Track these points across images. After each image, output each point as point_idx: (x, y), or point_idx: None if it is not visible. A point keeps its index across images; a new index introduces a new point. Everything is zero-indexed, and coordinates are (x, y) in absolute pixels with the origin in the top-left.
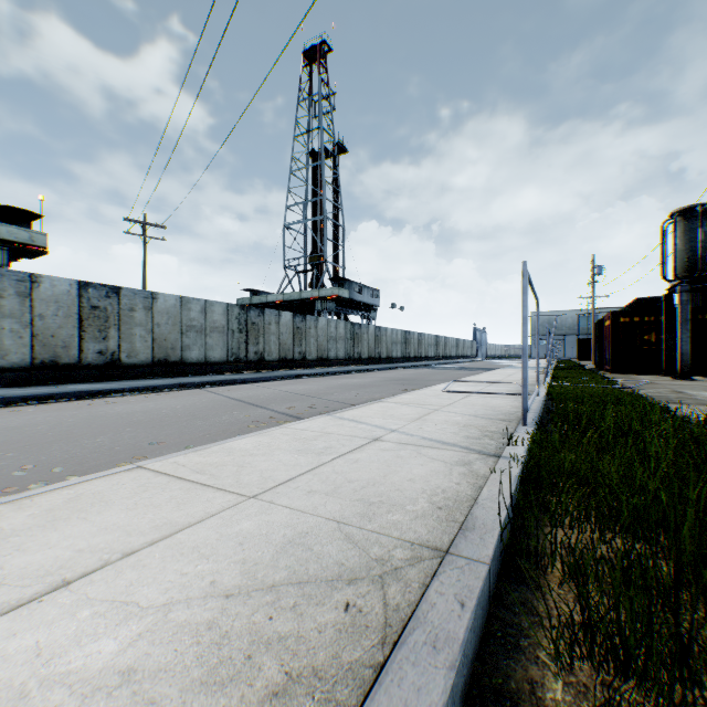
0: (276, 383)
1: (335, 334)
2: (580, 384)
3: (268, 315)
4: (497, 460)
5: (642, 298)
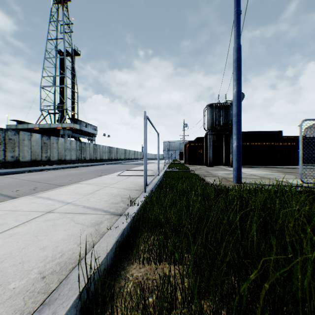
0: (23, 175)
1: (70, 147)
2: (177, 170)
3: (23, 135)
4: (119, 218)
5: (199, 137)
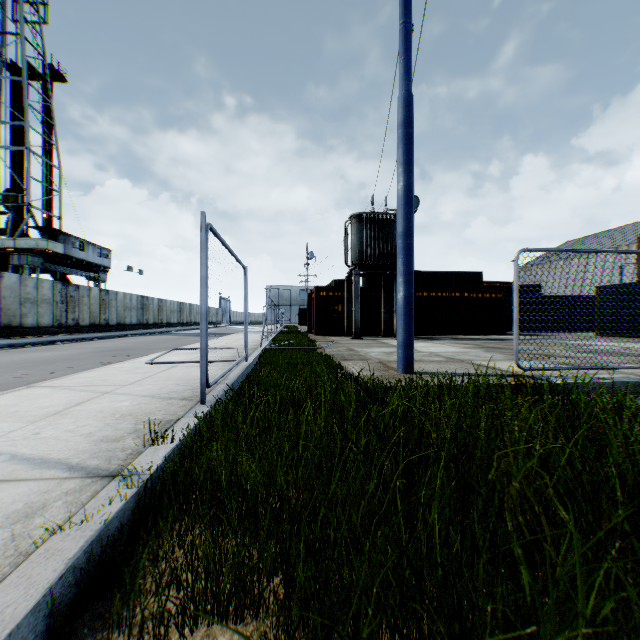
0: None
1: (36, 295)
2: (289, 347)
3: None
4: (105, 486)
5: (338, 280)
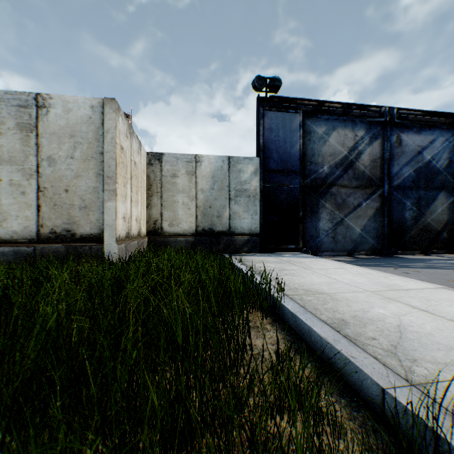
0: None
1: None
2: None
3: None
4: None
5: None
